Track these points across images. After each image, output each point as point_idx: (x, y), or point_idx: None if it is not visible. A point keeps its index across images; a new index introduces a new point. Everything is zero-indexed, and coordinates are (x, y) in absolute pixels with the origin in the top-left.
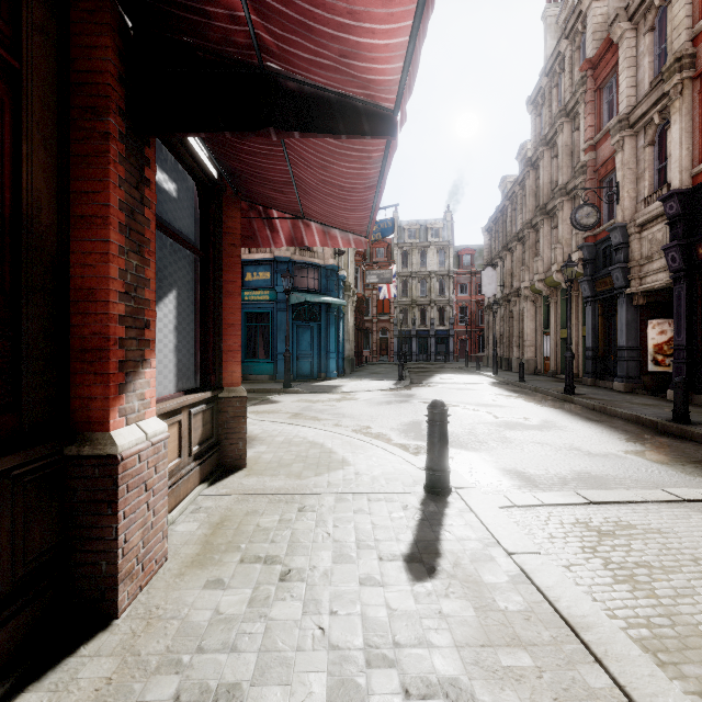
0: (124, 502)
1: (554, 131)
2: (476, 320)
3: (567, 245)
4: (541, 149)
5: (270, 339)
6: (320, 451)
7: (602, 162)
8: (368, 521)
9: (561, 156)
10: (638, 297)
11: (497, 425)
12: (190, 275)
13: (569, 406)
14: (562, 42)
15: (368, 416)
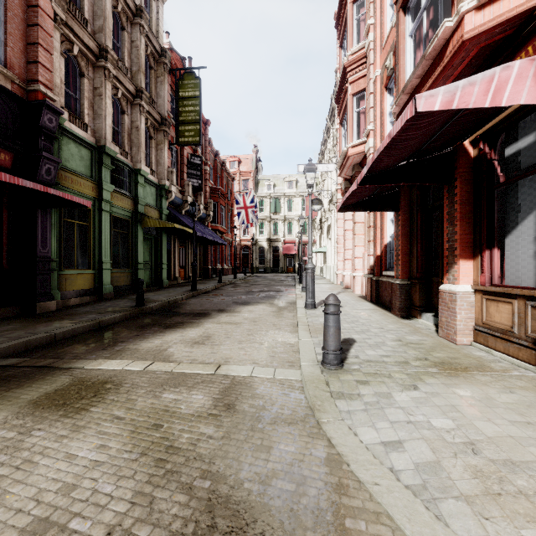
0: (441, 305)
1: None
2: None
3: None
4: None
5: None
6: None
7: None
8: (378, 351)
9: None
10: None
11: None
12: None
13: None
14: None
15: None
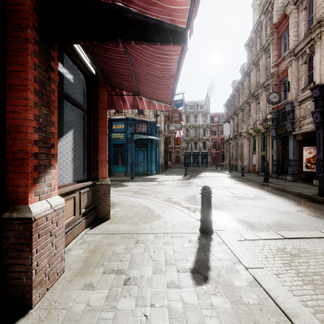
0: (36, 244)
1: (258, 58)
2: (220, 147)
3: (264, 111)
4: (251, 67)
5: (124, 156)
6: (147, 210)
7: (281, 72)
8: (171, 249)
9: (261, 70)
10: (299, 136)
11: (233, 197)
12: (81, 123)
13: (266, 188)
14: (261, 16)
15: (170, 192)
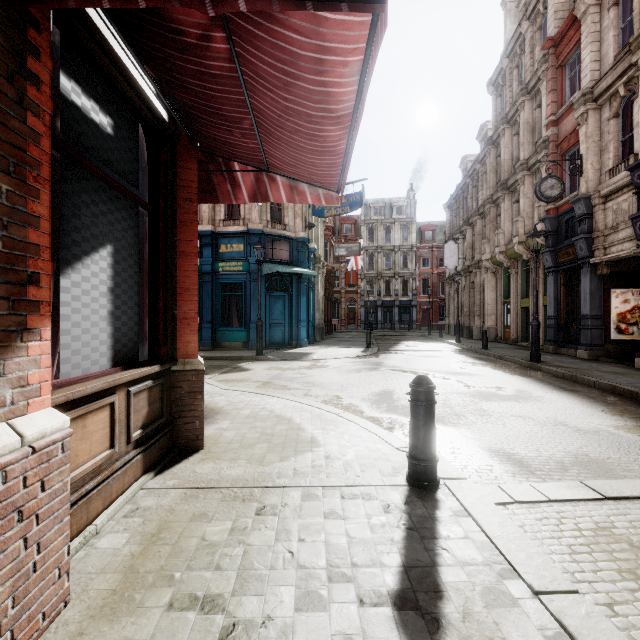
0: None
1: (515, 109)
2: (437, 291)
3: (528, 218)
4: (502, 127)
5: (243, 308)
6: (288, 427)
7: (565, 137)
8: (341, 531)
9: (522, 133)
10: (602, 267)
11: (471, 395)
12: (133, 230)
13: (538, 374)
14: (523, 23)
15: (338, 385)
